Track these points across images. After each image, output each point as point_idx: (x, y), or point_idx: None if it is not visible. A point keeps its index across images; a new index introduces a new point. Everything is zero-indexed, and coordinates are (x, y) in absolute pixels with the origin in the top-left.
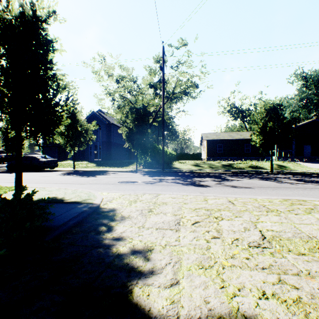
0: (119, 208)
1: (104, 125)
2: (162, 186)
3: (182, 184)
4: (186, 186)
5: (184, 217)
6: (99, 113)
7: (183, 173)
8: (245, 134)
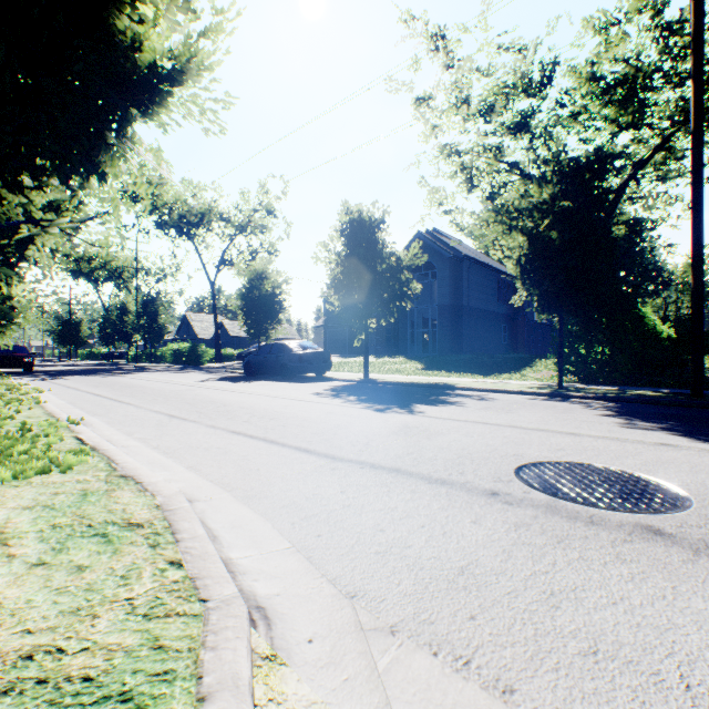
0: None
1: (445, 264)
2: None
3: None
4: None
5: None
6: (431, 236)
7: None
8: None
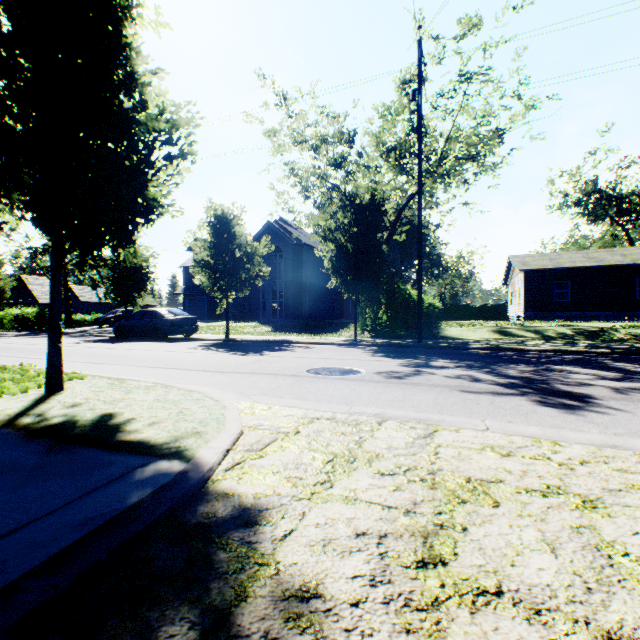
0: (280, 501)
1: (290, 249)
2: (434, 391)
3: (495, 384)
4: (515, 395)
5: None
6: (279, 225)
7: (475, 351)
8: (637, 253)
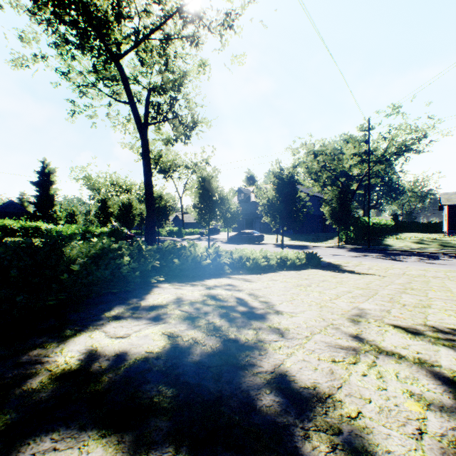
0: (341, 264)
1: None
2: (365, 259)
3: (382, 259)
4: (384, 260)
5: (372, 268)
6: None
7: (392, 251)
8: None
